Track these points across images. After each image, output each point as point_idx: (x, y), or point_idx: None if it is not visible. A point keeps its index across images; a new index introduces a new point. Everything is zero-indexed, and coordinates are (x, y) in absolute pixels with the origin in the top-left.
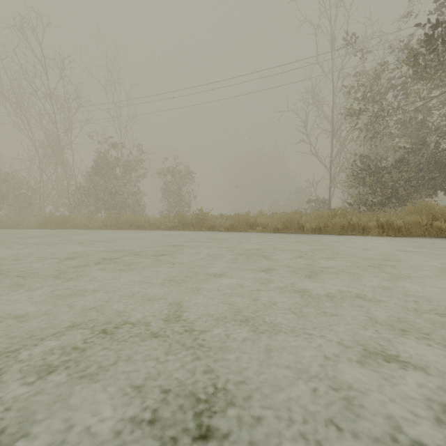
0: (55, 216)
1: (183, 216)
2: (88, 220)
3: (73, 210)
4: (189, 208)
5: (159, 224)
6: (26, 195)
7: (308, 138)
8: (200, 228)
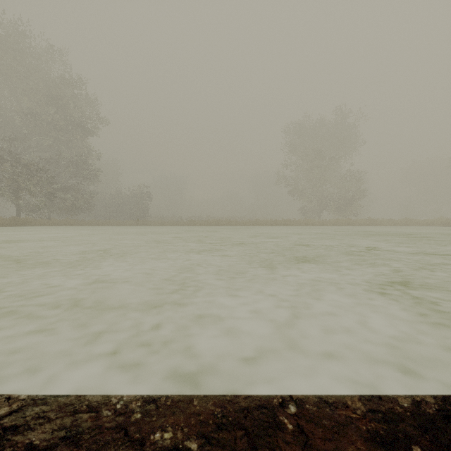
0: None
1: None
2: None
3: None
4: None
5: None
6: None
7: None
8: None
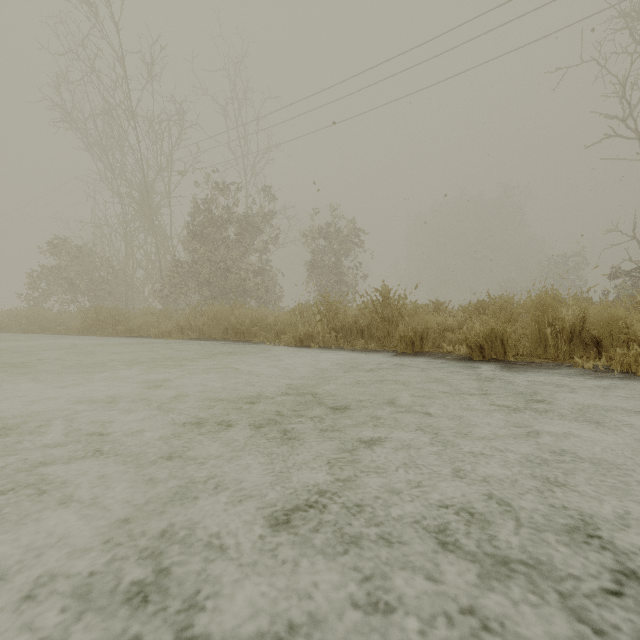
0: (106, 311)
1: (336, 308)
2: (160, 318)
3: (165, 300)
4: (353, 296)
5: (282, 328)
6: (104, 279)
7: (634, 121)
8: (380, 340)
